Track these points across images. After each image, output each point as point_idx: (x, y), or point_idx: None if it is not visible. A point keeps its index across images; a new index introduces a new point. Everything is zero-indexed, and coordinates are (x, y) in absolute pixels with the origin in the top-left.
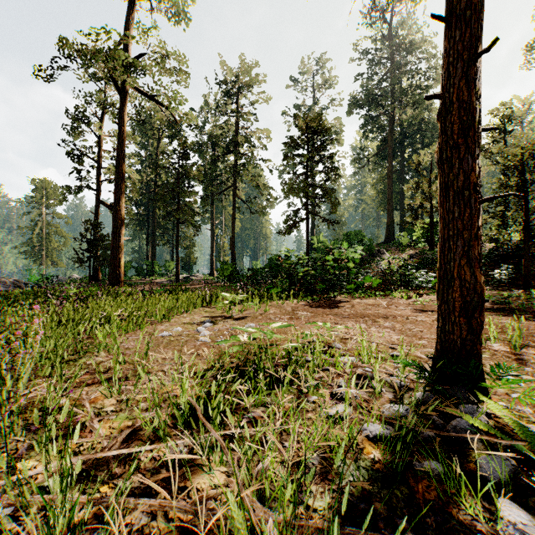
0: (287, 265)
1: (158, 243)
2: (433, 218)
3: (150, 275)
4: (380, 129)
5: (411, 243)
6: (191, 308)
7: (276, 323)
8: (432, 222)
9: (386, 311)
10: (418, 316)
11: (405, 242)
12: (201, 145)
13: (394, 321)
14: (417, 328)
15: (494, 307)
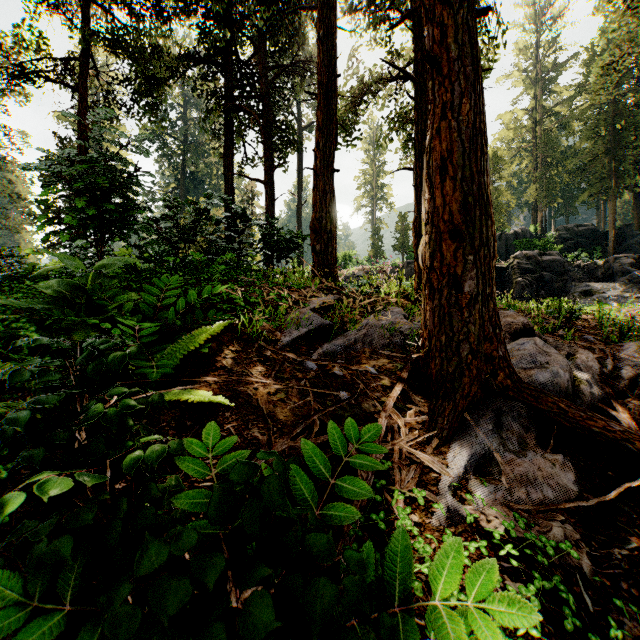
0: None
1: None
2: None
3: None
4: (176, 169)
5: None
6: None
7: None
8: None
9: None
10: None
11: None
12: None
13: None
14: None
15: None
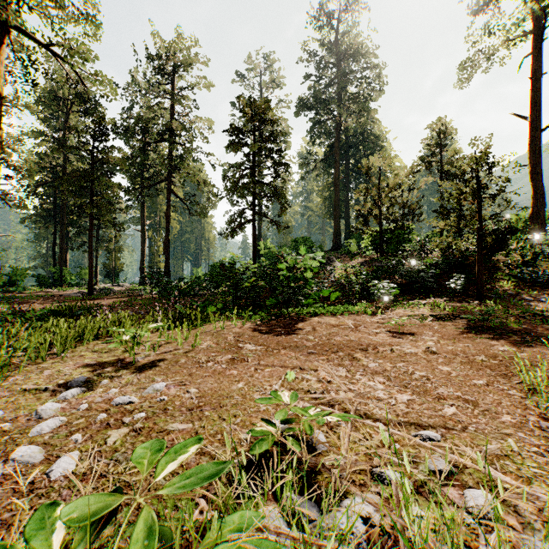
0: (230, 274)
1: (70, 245)
2: (382, 225)
3: (58, 285)
4: (327, 135)
5: (360, 251)
6: (72, 346)
7: (178, 455)
8: (381, 230)
9: (359, 337)
10: (402, 345)
11: (353, 249)
12: (127, 129)
13: (379, 357)
14: (418, 372)
15: (471, 325)
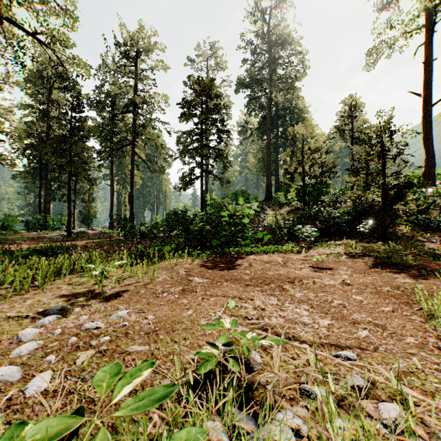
0: (182, 220)
1: (53, 197)
2: (305, 181)
3: (43, 229)
4: (261, 108)
5: (287, 201)
6: (51, 280)
7: (133, 379)
8: (304, 184)
9: (287, 271)
10: (322, 278)
11: (282, 200)
12: (99, 102)
13: (303, 288)
14: (336, 301)
15: (377, 261)
